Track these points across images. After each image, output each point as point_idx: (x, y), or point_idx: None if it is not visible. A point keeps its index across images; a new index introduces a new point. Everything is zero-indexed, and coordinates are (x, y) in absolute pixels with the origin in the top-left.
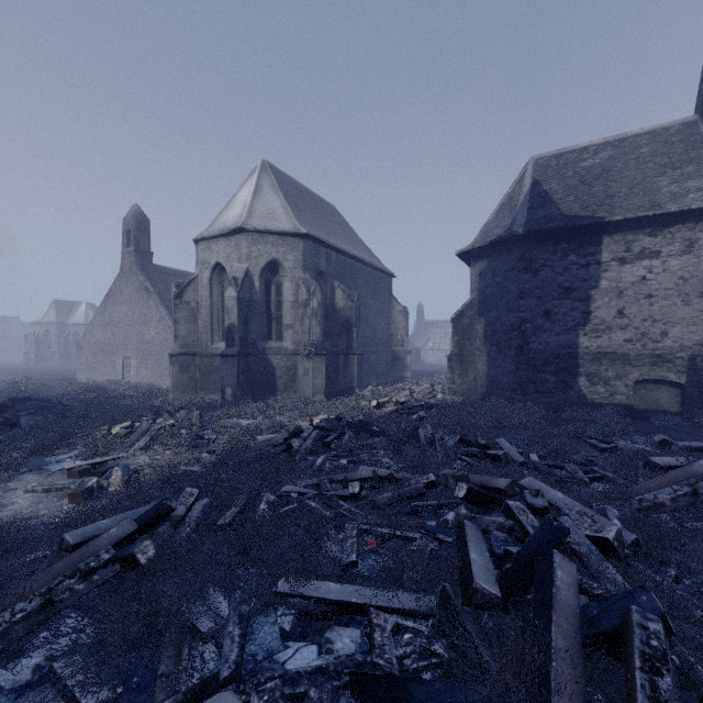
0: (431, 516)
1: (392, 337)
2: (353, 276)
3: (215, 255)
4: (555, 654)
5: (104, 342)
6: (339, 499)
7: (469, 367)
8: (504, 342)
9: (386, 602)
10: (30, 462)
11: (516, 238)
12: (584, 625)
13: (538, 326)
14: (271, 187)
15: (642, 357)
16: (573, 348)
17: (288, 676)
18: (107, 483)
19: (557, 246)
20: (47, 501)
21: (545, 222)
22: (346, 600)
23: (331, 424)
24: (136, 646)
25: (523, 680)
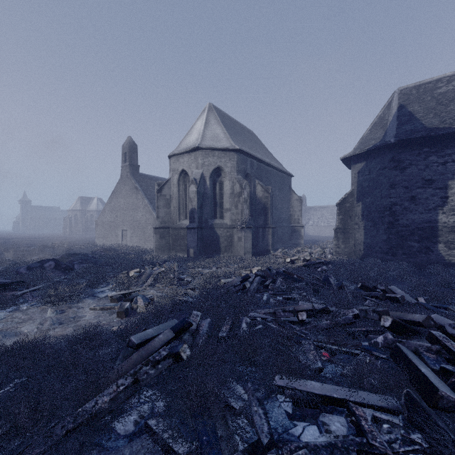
0: (364, 339)
1: (291, 217)
2: (267, 176)
3: (181, 165)
4: None
5: (111, 221)
6: (290, 323)
7: (350, 236)
8: (378, 219)
9: (359, 399)
10: (86, 292)
11: (388, 146)
12: None
13: (405, 208)
14: (215, 120)
15: None
16: (434, 223)
17: (310, 447)
18: (135, 306)
19: (420, 150)
20: (103, 315)
21: (411, 133)
22: (329, 395)
23: (265, 273)
24: (196, 414)
25: None
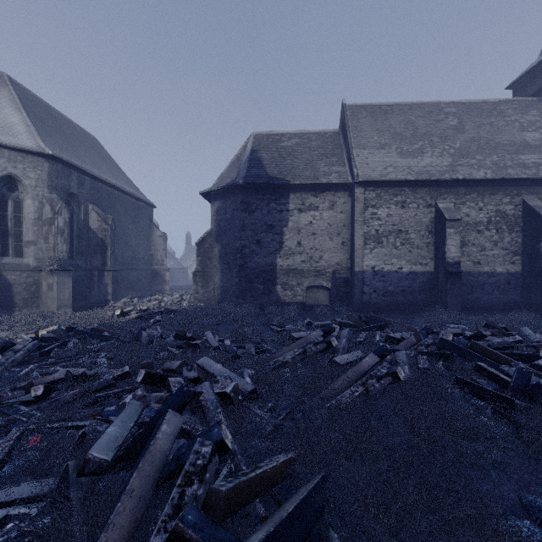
0: (111, 403)
1: (153, 257)
2: (110, 202)
3: None
4: (124, 495)
5: None
6: (24, 404)
7: (209, 280)
8: (232, 261)
9: (2, 498)
10: None
11: (239, 187)
12: (164, 463)
13: (253, 251)
14: (11, 101)
15: (310, 272)
16: (274, 266)
17: None
18: None
19: (264, 196)
20: None
21: (257, 178)
22: None
23: (57, 334)
24: None
25: (84, 529)
